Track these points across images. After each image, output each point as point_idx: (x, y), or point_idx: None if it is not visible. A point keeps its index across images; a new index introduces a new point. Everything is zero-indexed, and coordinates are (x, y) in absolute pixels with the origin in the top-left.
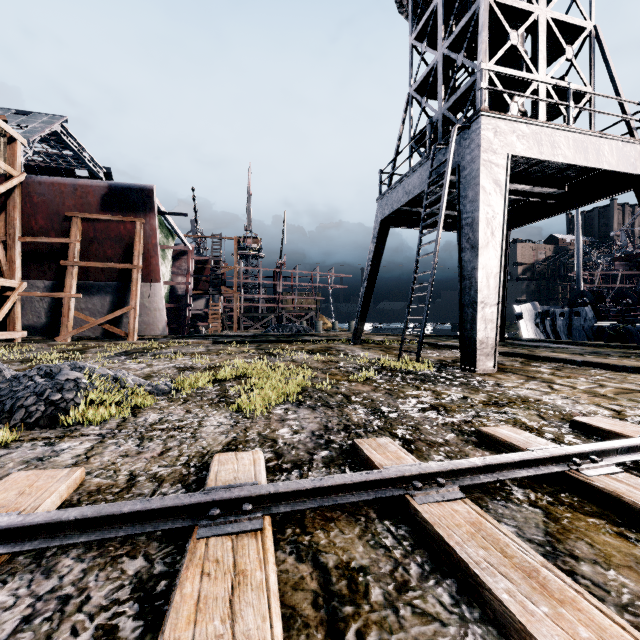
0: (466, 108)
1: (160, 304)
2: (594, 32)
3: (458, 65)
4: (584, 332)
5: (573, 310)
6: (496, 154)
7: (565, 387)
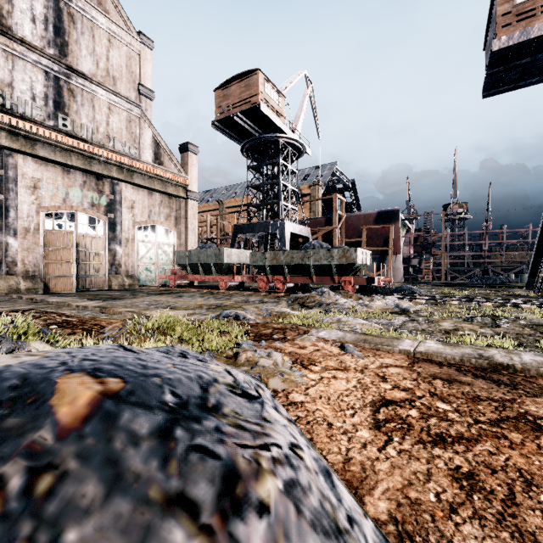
0: None
1: (400, 265)
2: None
3: None
4: None
5: None
6: None
7: None
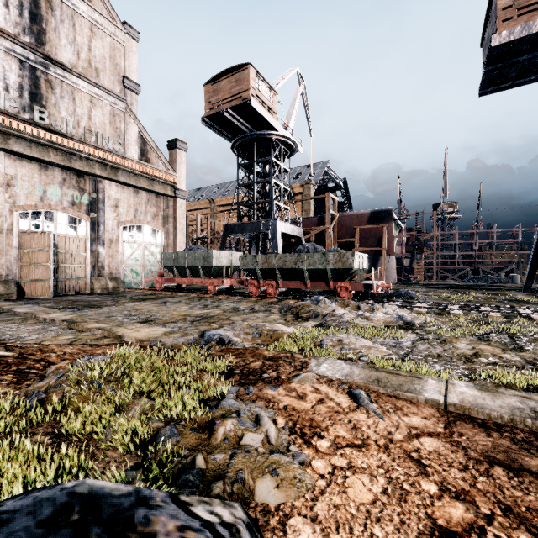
0: None
1: (393, 266)
2: None
3: None
4: None
5: None
6: None
7: None
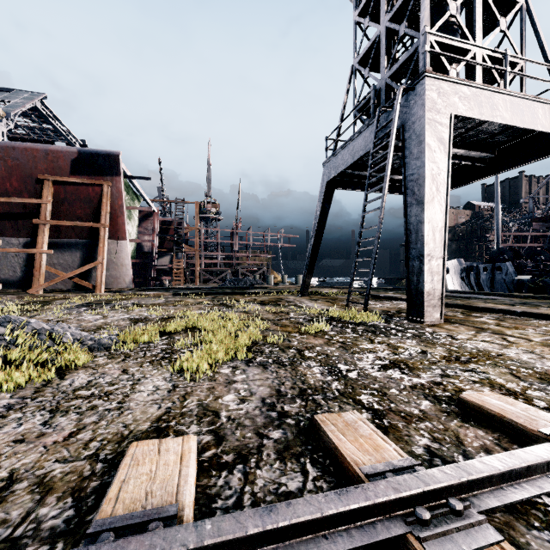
0: (408, 75)
1: (126, 260)
2: (525, 6)
3: (400, 35)
4: (505, 285)
5: (495, 265)
6: (440, 113)
7: (520, 339)
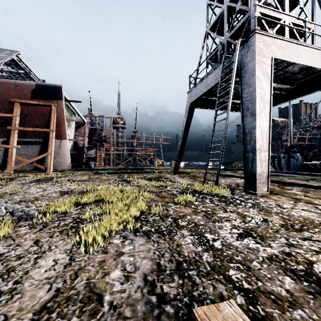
0: (242, 34)
1: (66, 151)
2: None
3: (237, 10)
4: (296, 167)
5: (290, 155)
6: (265, 57)
7: None
